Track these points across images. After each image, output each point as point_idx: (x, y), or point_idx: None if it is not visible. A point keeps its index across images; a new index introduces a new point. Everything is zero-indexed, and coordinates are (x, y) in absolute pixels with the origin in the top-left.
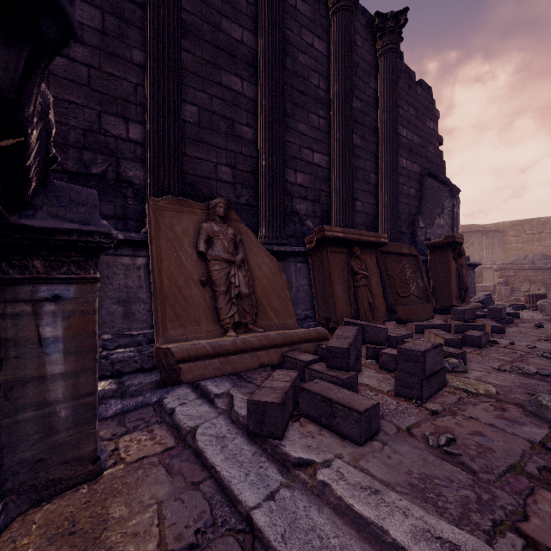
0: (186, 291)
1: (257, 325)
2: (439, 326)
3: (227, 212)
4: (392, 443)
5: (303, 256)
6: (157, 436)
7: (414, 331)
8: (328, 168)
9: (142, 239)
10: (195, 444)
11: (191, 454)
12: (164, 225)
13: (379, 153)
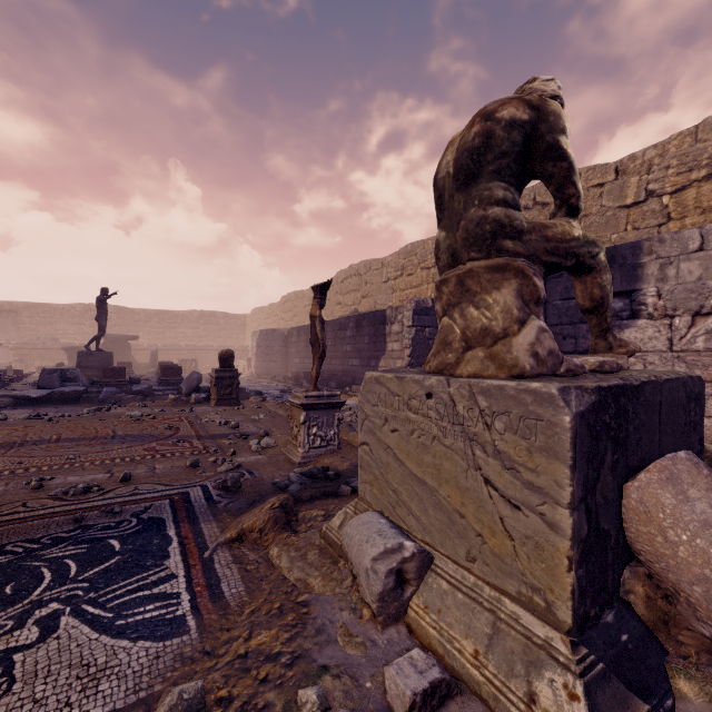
0: None
1: None
2: None
3: None
4: None
5: None
6: None
7: None
8: None
9: None
10: None
11: None
12: None
13: None
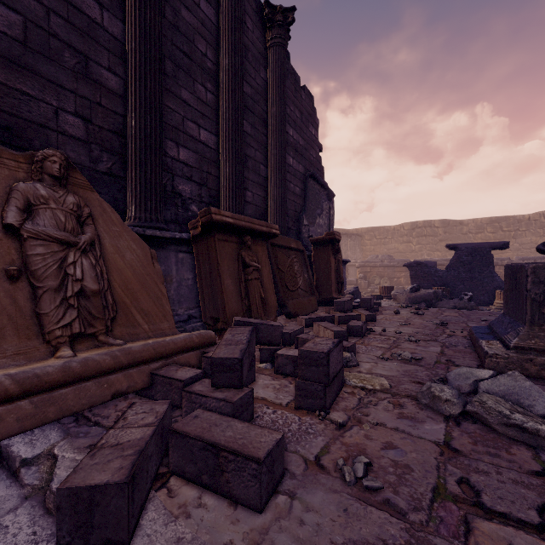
0: None
1: (115, 335)
2: (325, 318)
3: (68, 172)
4: (302, 492)
5: (186, 244)
6: None
7: (304, 325)
8: (217, 149)
9: None
10: None
11: None
12: None
13: (268, 146)
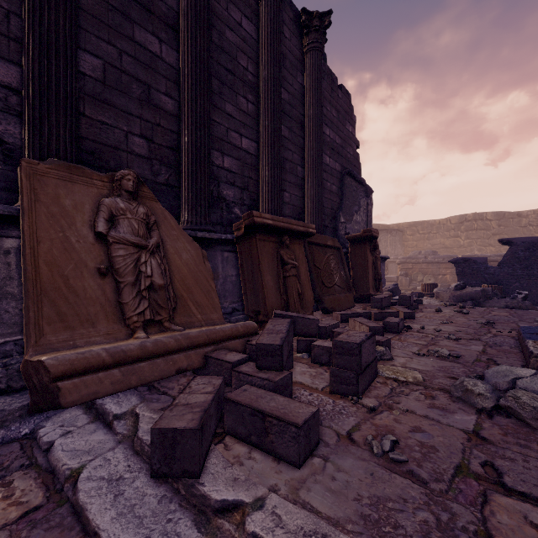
0: (76, 282)
1: (175, 322)
2: (361, 314)
3: (139, 187)
4: (334, 457)
5: (231, 244)
6: (17, 490)
7: (340, 320)
8: (257, 155)
9: (11, 213)
10: (75, 497)
11: (67, 513)
12: (45, 195)
13: (305, 147)
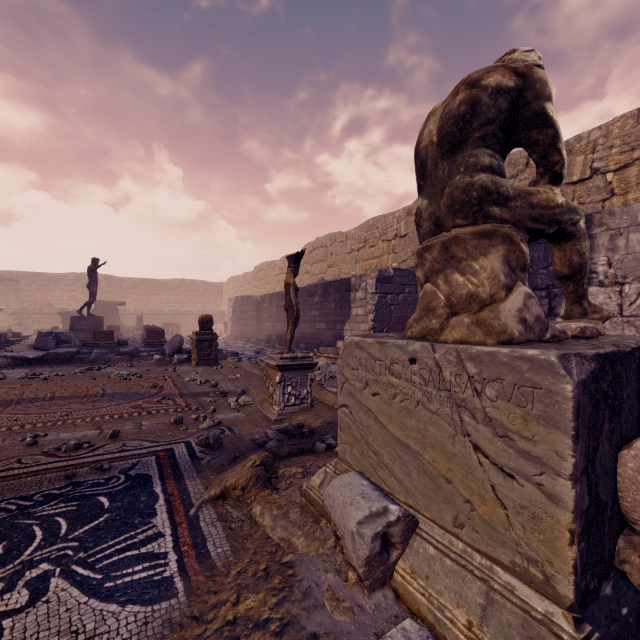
0: None
1: None
2: None
3: None
4: None
5: None
6: None
7: None
8: None
9: None
10: None
11: None
12: None
13: None
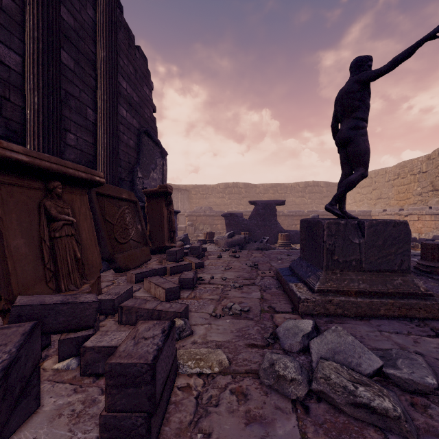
0: None
1: None
2: (157, 271)
3: None
4: None
5: None
6: None
7: (134, 281)
8: (20, 72)
9: None
10: None
11: None
12: None
13: (98, 90)
